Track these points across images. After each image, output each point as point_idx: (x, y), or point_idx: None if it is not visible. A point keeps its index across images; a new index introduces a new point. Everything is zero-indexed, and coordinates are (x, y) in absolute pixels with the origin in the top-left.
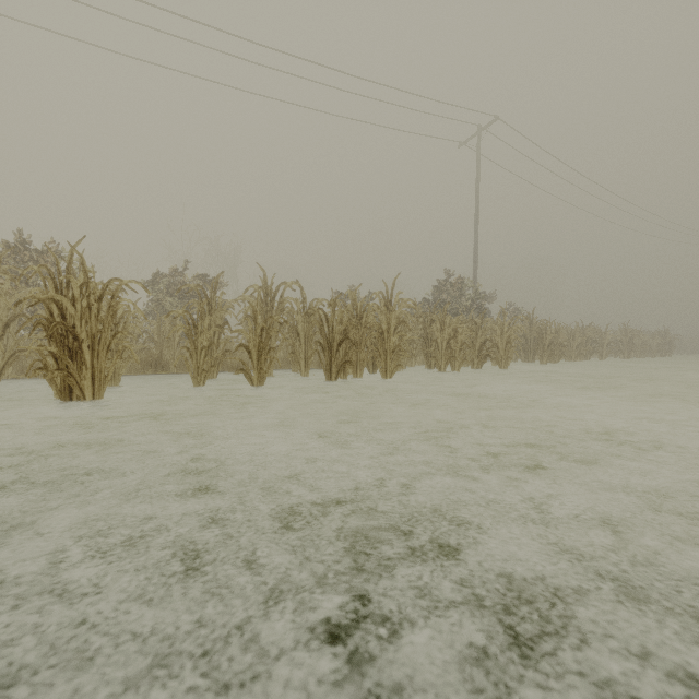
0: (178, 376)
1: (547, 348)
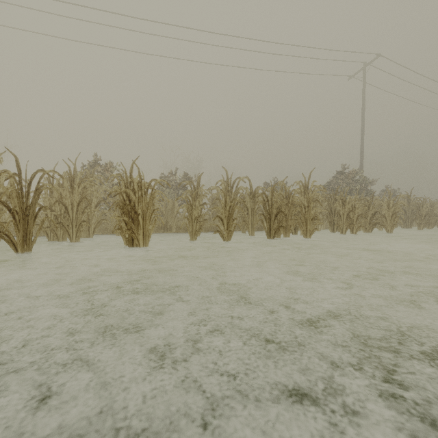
0: (176, 234)
1: (424, 218)
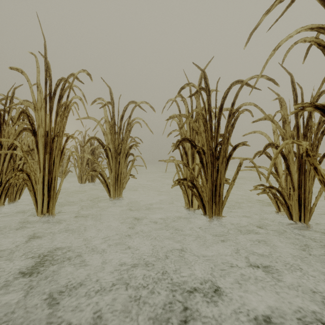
0: None
1: None
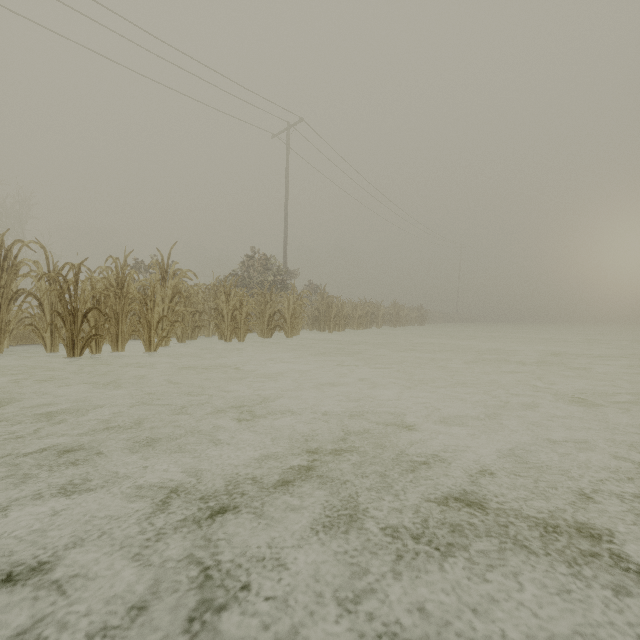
0: None
1: (333, 319)
